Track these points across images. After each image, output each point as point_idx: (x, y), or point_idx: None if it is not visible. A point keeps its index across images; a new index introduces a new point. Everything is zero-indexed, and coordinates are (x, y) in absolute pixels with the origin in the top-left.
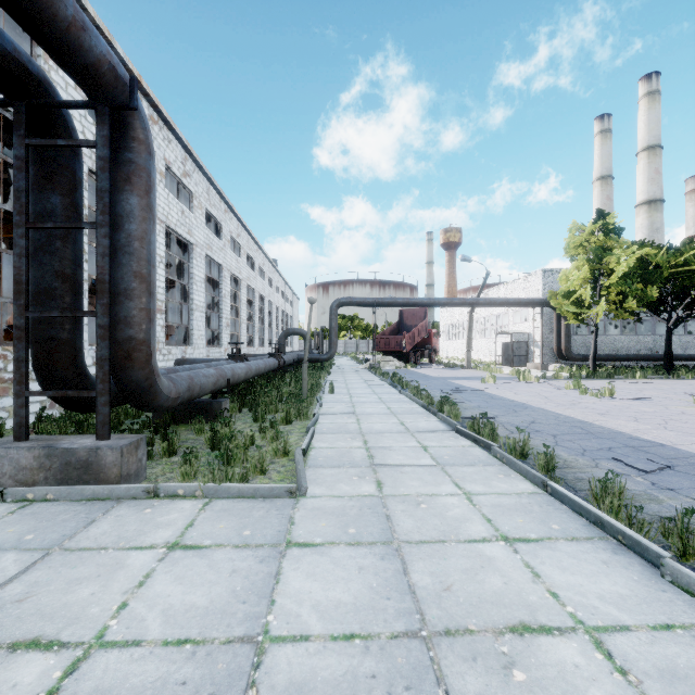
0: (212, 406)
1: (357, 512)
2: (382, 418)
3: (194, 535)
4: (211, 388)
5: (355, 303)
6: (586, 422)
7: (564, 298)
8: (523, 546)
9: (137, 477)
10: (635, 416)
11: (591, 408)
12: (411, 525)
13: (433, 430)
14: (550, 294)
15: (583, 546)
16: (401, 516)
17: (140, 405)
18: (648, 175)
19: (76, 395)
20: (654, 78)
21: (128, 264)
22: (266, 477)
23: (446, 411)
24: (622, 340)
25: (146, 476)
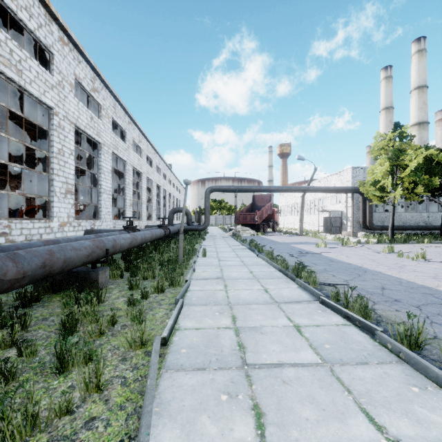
0: (89, 275)
1: None
2: (247, 284)
3: None
4: (82, 260)
5: (222, 189)
6: (432, 289)
7: (371, 185)
8: None
9: None
10: None
11: (420, 272)
12: None
13: (298, 300)
14: (359, 183)
15: None
16: None
17: None
18: (418, 105)
19: None
20: (422, 41)
21: None
22: (103, 396)
23: (304, 277)
24: (406, 216)
25: None
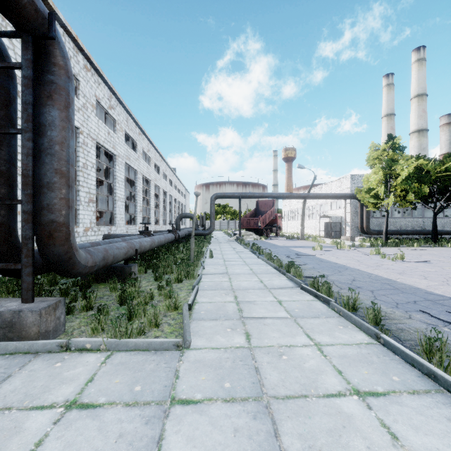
0: (124, 269)
1: (231, 364)
2: (247, 277)
3: (92, 392)
4: (122, 257)
5: (227, 196)
6: (392, 280)
7: (366, 193)
8: (374, 401)
9: (55, 332)
10: (424, 275)
11: (391, 269)
12: (276, 377)
13: (284, 287)
14: (356, 191)
15: (425, 400)
16: (267, 368)
17: (62, 273)
18: (418, 113)
19: (5, 267)
20: (422, 50)
21: (50, 163)
22: (159, 329)
23: (292, 272)
24: (403, 221)
25: (64, 330)
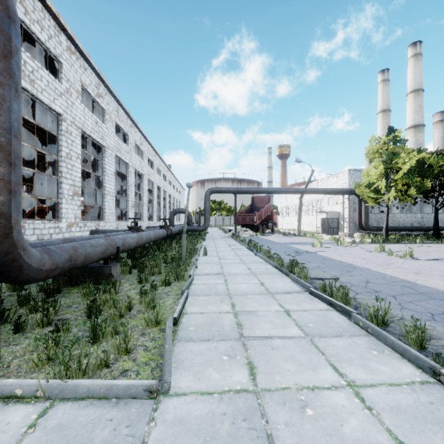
0: (103, 270)
1: (230, 427)
2: (245, 278)
3: None
4: (99, 256)
5: (222, 191)
6: (411, 282)
7: (366, 187)
8: None
9: None
10: (443, 275)
11: (404, 268)
12: None
13: (290, 291)
14: (355, 185)
15: None
16: (286, 437)
17: (4, 280)
18: (414, 108)
19: None
20: (418, 45)
21: None
22: (131, 357)
23: (296, 272)
24: (401, 217)
25: None
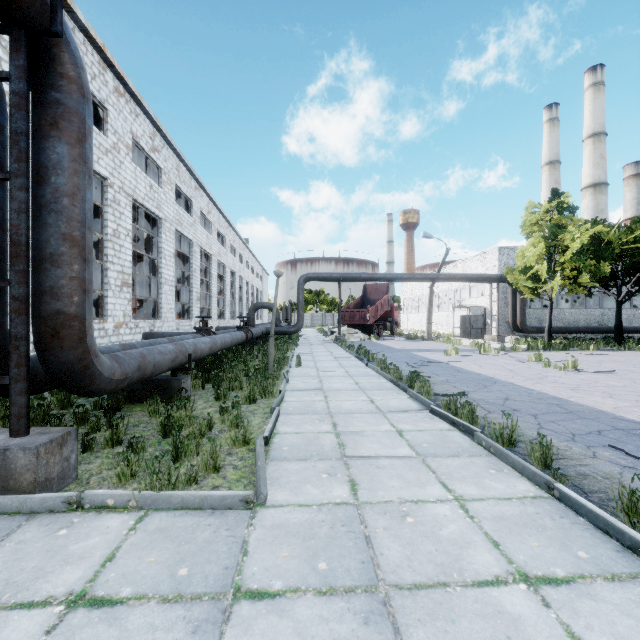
0: (171, 384)
1: (329, 531)
2: (351, 395)
3: (111, 578)
4: (168, 365)
5: (322, 278)
6: (562, 399)
7: (521, 273)
8: (553, 593)
9: (62, 480)
10: (608, 391)
11: (560, 383)
12: (398, 553)
13: (406, 410)
14: (506, 270)
15: (632, 592)
16: (384, 538)
17: (75, 390)
18: (594, 160)
19: None
20: (599, 70)
21: (55, 224)
22: (220, 475)
23: (417, 387)
24: (573, 313)
25: (75, 476)
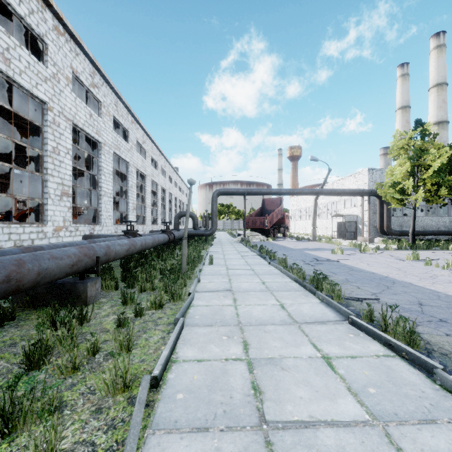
0: (76, 288)
1: None
2: (260, 298)
3: None
4: (65, 271)
5: (231, 192)
6: None
7: (391, 187)
8: None
9: None
10: None
11: None
12: None
13: (323, 320)
14: (376, 186)
15: None
16: None
17: None
18: (437, 104)
19: None
20: (441, 35)
21: None
22: None
23: (325, 289)
24: (427, 220)
25: None
